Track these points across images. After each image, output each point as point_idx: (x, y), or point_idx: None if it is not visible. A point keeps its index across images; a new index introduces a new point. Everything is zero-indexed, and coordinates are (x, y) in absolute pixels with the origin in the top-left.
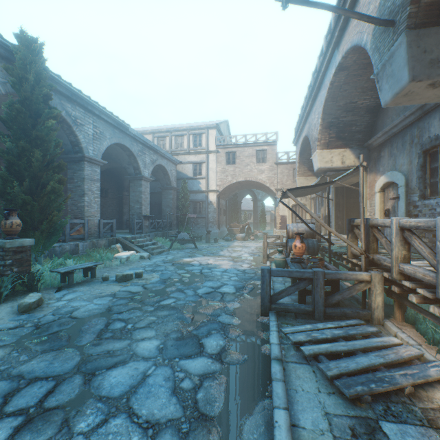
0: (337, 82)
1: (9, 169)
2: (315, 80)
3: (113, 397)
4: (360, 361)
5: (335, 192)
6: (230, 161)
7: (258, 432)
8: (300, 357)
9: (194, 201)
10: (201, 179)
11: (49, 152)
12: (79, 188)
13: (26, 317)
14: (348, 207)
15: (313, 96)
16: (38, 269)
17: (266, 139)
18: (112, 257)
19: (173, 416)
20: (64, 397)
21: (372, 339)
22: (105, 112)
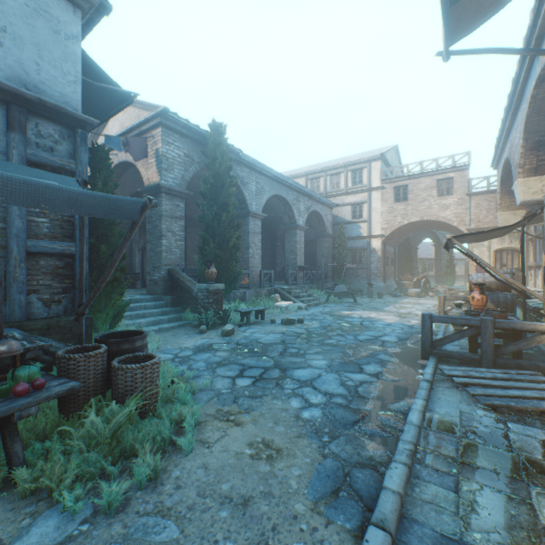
0: (542, 94)
1: (206, 230)
2: (513, 92)
3: (301, 380)
4: (510, 392)
5: None
6: (399, 197)
7: (401, 409)
8: (451, 385)
9: (352, 249)
10: (361, 222)
11: (230, 213)
12: (244, 241)
13: (228, 339)
14: None
15: (512, 110)
16: (229, 307)
17: (452, 163)
18: (273, 305)
19: (341, 393)
20: (272, 376)
21: (540, 384)
22: (265, 167)
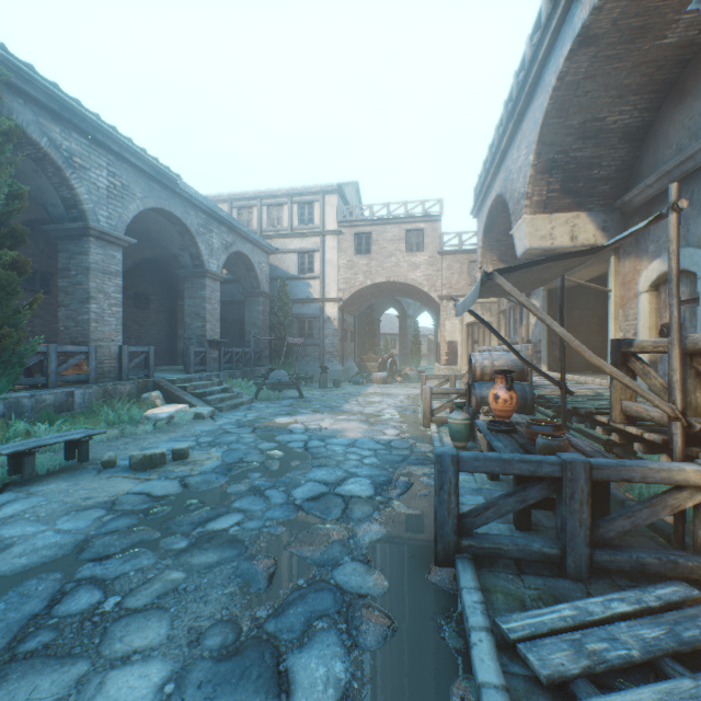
0: (573, 75)
1: None
2: (524, 81)
3: None
4: None
5: (548, 299)
6: (362, 248)
7: None
8: None
9: (300, 317)
10: (312, 279)
11: None
12: (79, 287)
13: None
14: (570, 326)
15: (516, 115)
16: None
17: (423, 211)
18: (140, 416)
19: None
20: None
21: None
22: (132, 148)
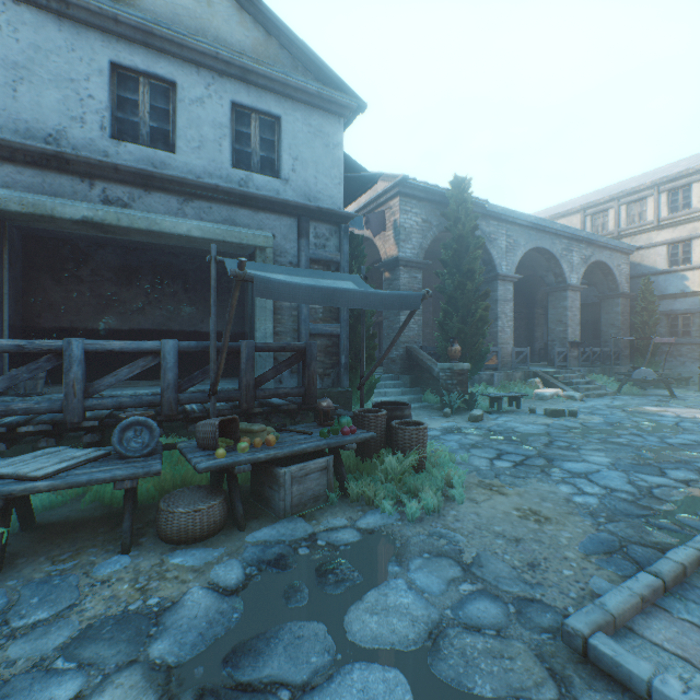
0: None
1: (447, 303)
2: None
3: (573, 472)
4: None
5: None
6: None
7: None
8: None
9: (669, 314)
10: (686, 270)
11: (475, 281)
12: (491, 312)
13: (477, 424)
14: None
15: None
16: (476, 390)
17: None
18: (530, 393)
19: (627, 490)
20: (535, 463)
21: None
22: (519, 215)
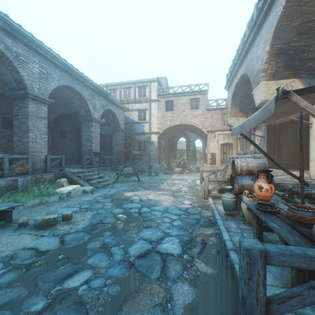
0: None
1: None
2: (264, 3)
3: None
4: None
5: (267, 130)
6: (169, 108)
7: None
8: None
9: (139, 141)
10: (144, 123)
11: None
12: (23, 124)
13: None
14: (278, 144)
15: (257, 26)
16: None
17: (198, 89)
18: (53, 192)
19: None
20: None
21: None
22: (52, 53)
